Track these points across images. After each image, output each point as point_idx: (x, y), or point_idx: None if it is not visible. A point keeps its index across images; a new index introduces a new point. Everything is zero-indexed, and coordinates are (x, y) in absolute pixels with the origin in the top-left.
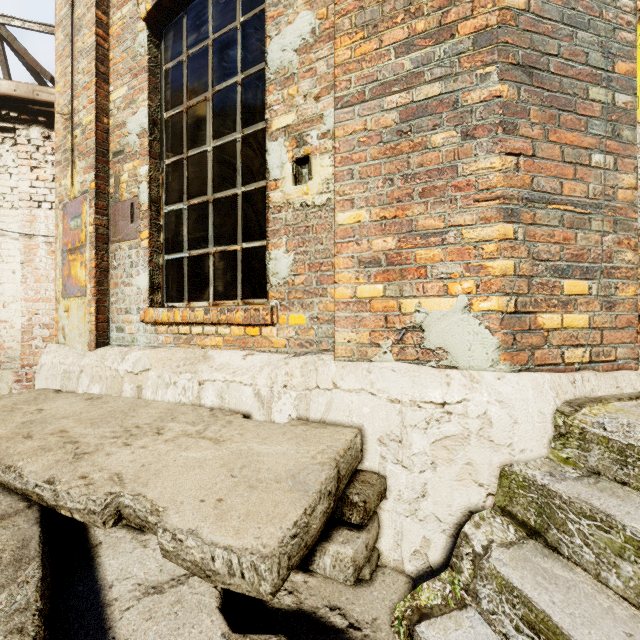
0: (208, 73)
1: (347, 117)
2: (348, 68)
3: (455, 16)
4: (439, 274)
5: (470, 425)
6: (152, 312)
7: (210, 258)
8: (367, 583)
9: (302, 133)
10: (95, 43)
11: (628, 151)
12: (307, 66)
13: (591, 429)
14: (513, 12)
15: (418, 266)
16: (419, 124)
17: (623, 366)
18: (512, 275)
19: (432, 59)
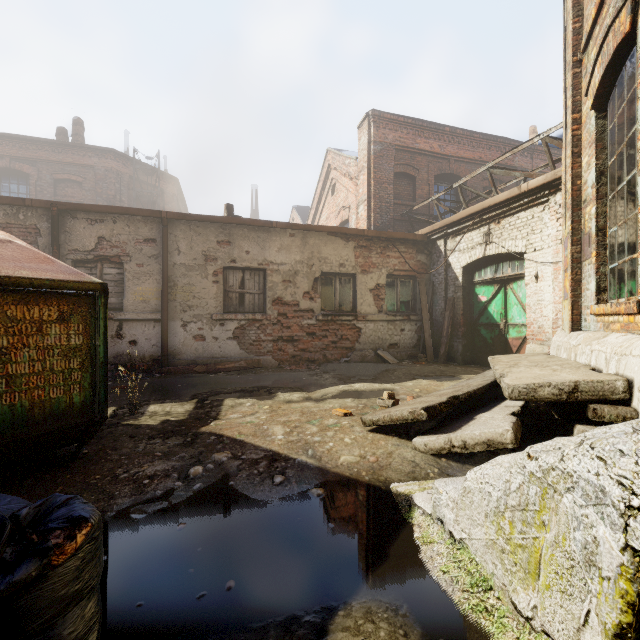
0: (624, 127)
1: None
2: None
3: None
4: None
5: None
6: (592, 307)
7: (625, 265)
8: None
9: None
10: (571, 138)
11: None
12: None
13: None
14: None
15: None
16: None
17: None
18: None
19: None
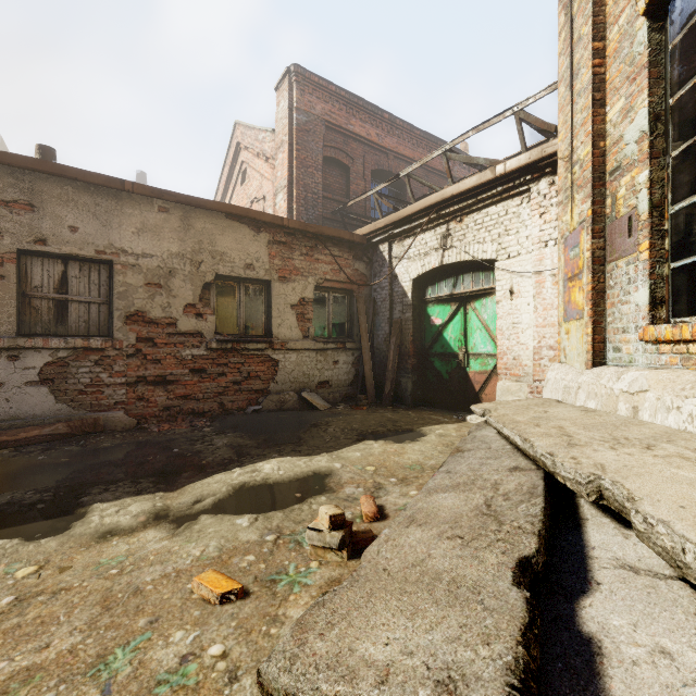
0: None
1: None
2: None
3: None
4: None
5: None
6: (652, 329)
7: None
8: None
9: None
10: (591, 77)
11: None
12: None
13: None
14: None
15: None
16: None
17: None
18: None
19: None
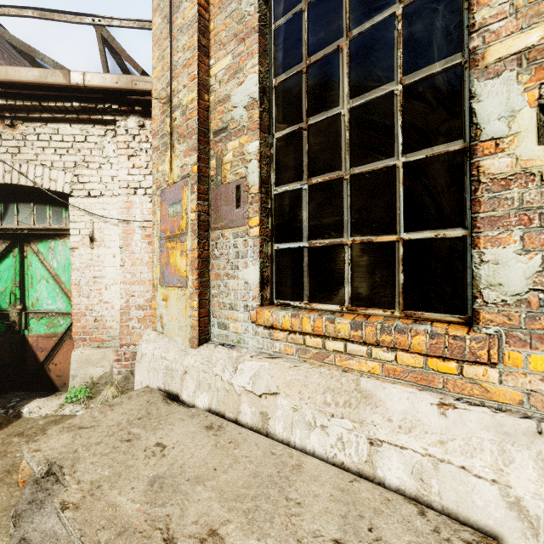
0: (342, 14)
1: None
2: None
3: None
4: None
5: None
6: (268, 314)
7: (345, 251)
8: None
9: None
10: (197, 14)
11: None
12: None
13: None
14: None
15: None
16: None
17: None
18: None
19: None
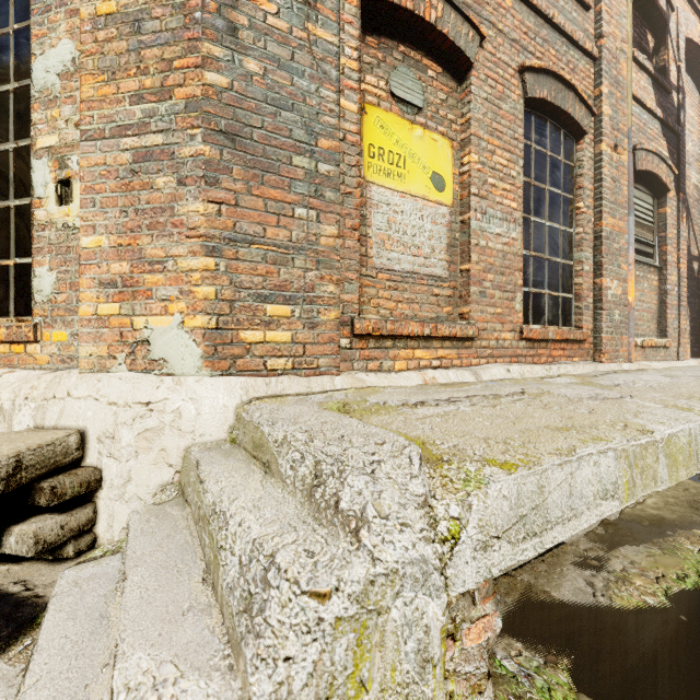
0: None
1: (91, 150)
2: (92, 105)
3: (173, 82)
4: (162, 296)
5: (165, 419)
6: None
7: None
8: (72, 560)
9: (64, 156)
10: None
11: (331, 208)
12: (68, 93)
13: (243, 414)
14: (216, 89)
15: (146, 289)
16: (147, 167)
17: (325, 372)
18: (214, 299)
19: (157, 113)
